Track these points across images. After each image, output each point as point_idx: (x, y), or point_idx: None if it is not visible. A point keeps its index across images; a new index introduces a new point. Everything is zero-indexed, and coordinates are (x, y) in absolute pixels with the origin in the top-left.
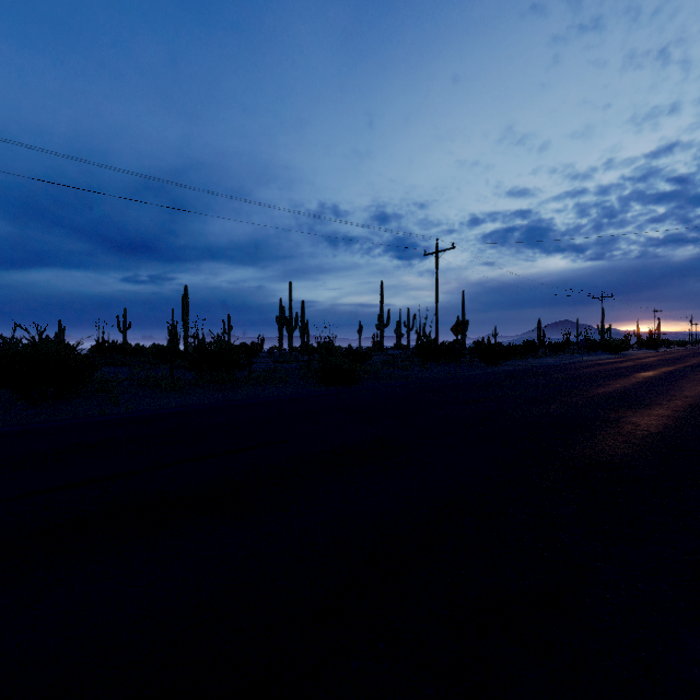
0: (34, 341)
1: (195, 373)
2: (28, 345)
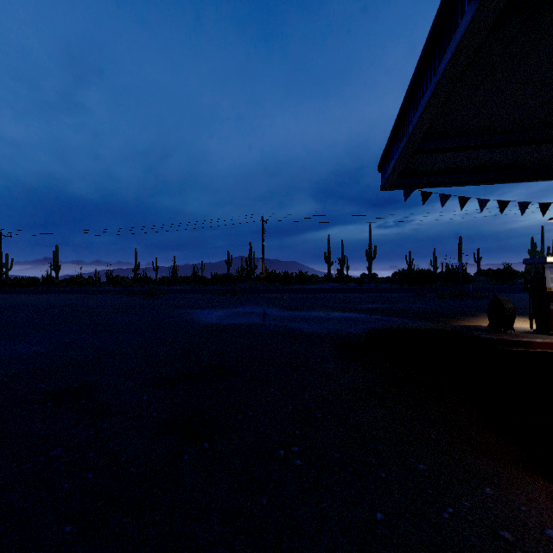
0: (454, 269)
1: (499, 280)
2: (453, 270)
